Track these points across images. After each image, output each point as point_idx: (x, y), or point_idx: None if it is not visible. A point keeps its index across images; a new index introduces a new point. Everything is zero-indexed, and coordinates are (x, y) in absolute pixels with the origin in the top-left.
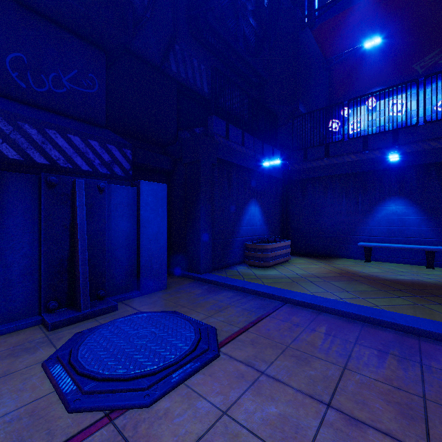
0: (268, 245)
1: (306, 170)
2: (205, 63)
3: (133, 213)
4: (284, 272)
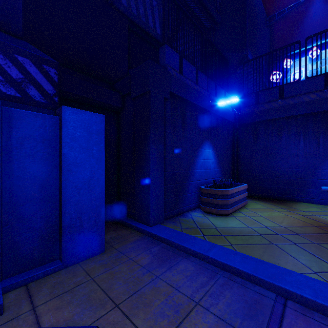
0: (228, 190)
1: (258, 113)
2: None
3: (53, 151)
4: (249, 223)
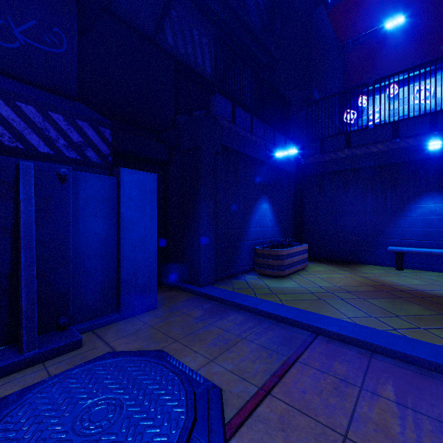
0: (284, 250)
1: (324, 164)
2: (207, 36)
3: (111, 210)
4: (303, 284)
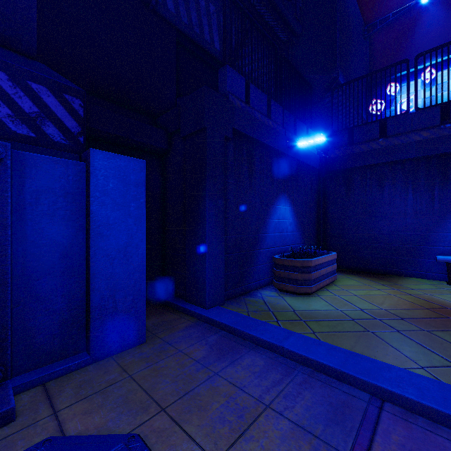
0: (310, 261)
1: (353, 157)
2: (215, 3)
3: (78, 209)
4: (338, 305)
